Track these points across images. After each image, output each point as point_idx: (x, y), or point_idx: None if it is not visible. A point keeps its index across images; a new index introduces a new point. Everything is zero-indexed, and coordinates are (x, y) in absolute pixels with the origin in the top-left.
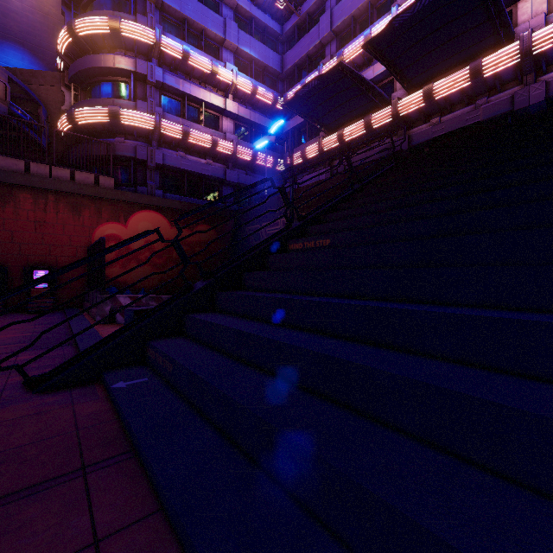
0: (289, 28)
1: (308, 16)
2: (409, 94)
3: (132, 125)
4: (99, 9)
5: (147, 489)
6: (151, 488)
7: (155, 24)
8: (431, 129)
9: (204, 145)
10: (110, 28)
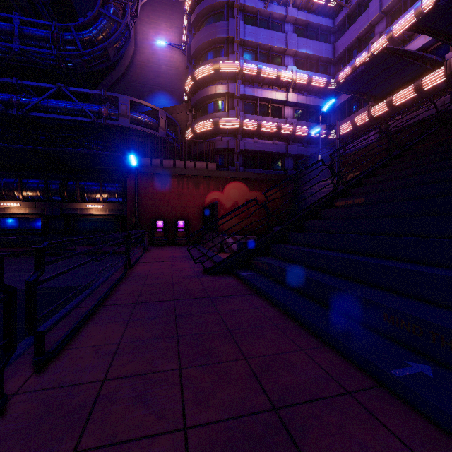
0: (340, 20)
1: (357, 5)
2: None
3: (226, 128)
4: (207, 59)
5: (268, 302)
6: (270, 302)
7: (240, 57)
8: None
9: (271, 131)
10: (213, 70)
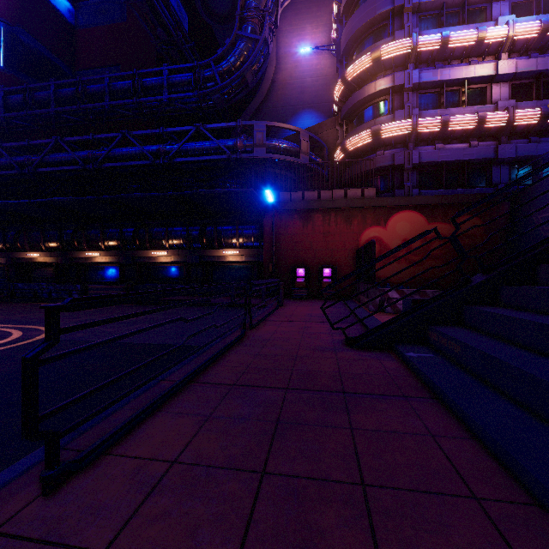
0: None
1: None
2: None
3: (390, 136)
4: (363, 49)
5: (459, 424)
6: (462, 425)
7: (412, 30)
8: None
9: (466, 128)
10: (372, 61)
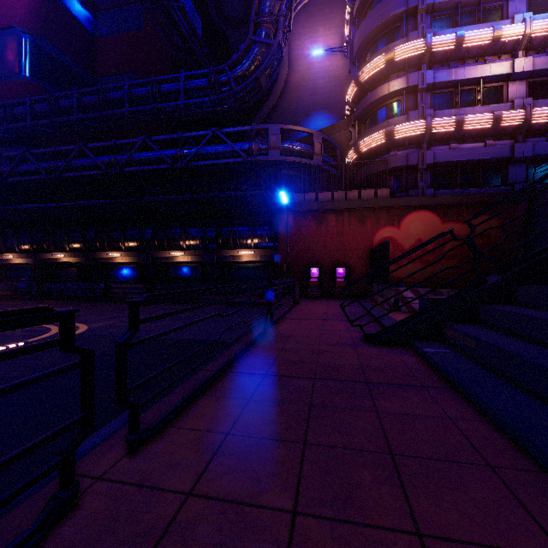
0: None
1: None
2: None
3: (404, 137)
4: (376, 51)
5: (475, 410)
6: (478, 410)
7: (426, 31)
8: None
9: (482, 127)
10: (385, 62)
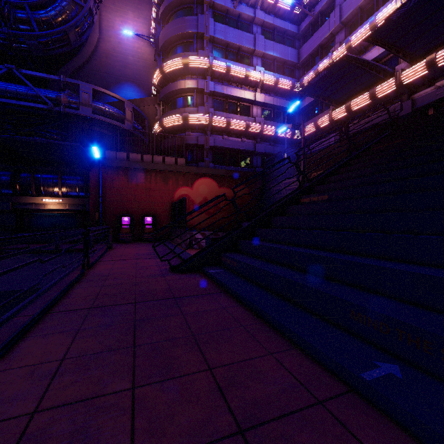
0: (304, 27)
1: (320, 14)
2: (412, 65)
3: (195, 123)
4: (176, 53)
5: (236, 300)
6: (237, 300)
7: (209, 53)
8: (435, 92)
9: (240, 129)
10: (183, 64)
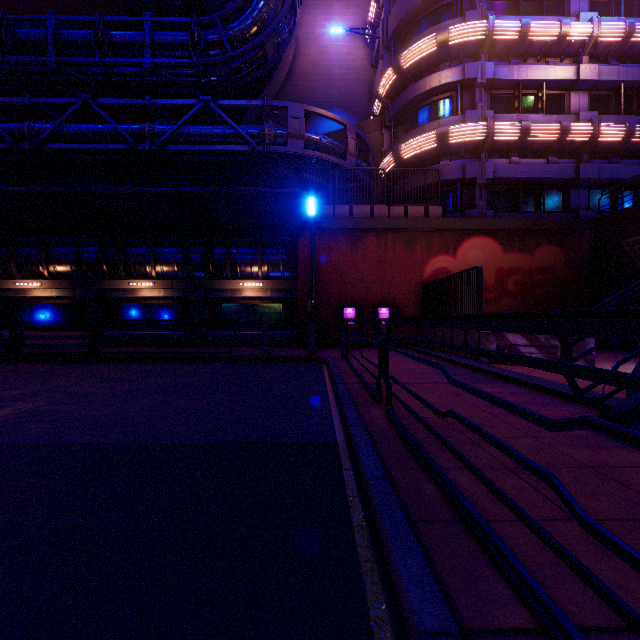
0: None
1: None
2: None
3: (460, 142)
4: (420, 32)
5: None
6: None
7: (485, 13)
8: None
9: (547, 139)
10: (437, 44)
